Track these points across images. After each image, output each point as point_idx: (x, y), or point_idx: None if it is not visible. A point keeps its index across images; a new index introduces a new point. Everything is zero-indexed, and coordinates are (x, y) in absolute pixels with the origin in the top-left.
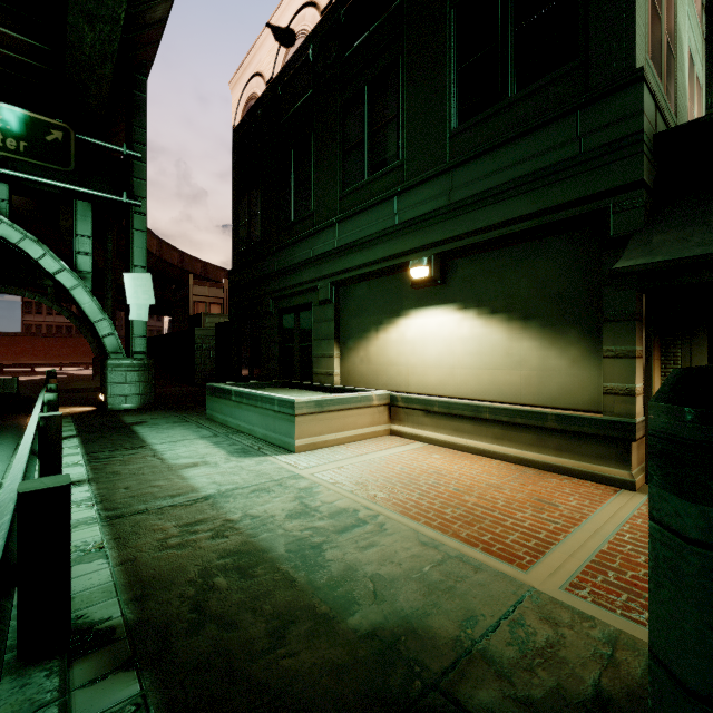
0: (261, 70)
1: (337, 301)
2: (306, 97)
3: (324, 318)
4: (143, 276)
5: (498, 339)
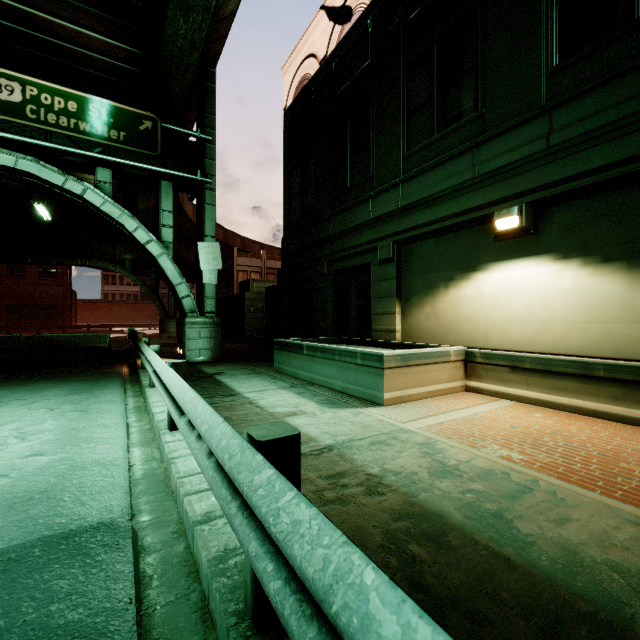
0: (314, 51)
1: (398, 259)
2: (364, 67)
3: (385, 276)
4: (213, 245)
5: (613, 289)
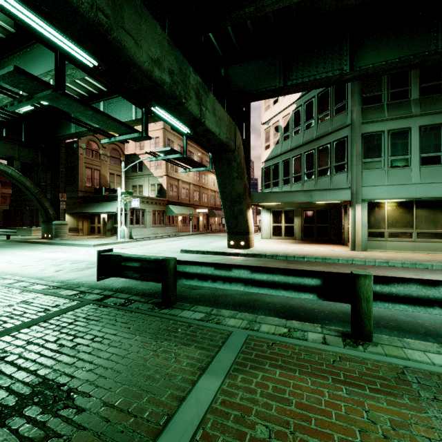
0: None
1: None
2: None
3: None
4: None
5: (69, 218)
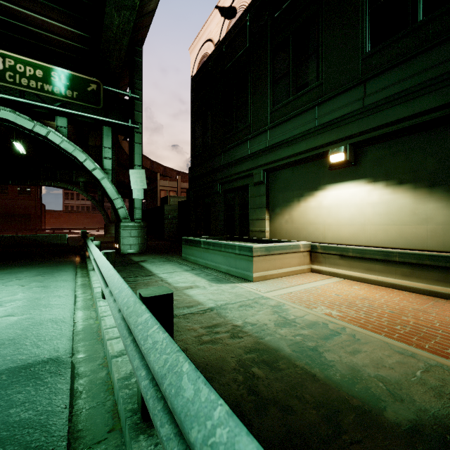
0: (211, 37)
1: (267, 182)
2: (244, 49)
3: (258, 194)
4: (140, 171)
5: (405, 202)
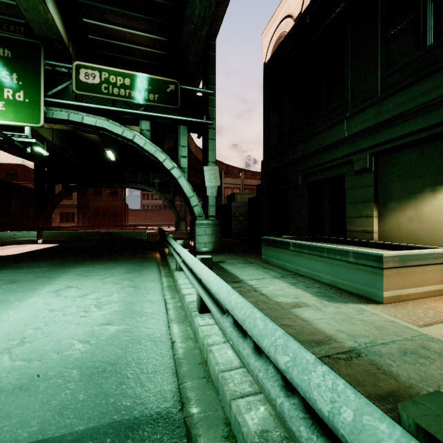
0: (289, 13)
1: (375, 169)
2: (338, 10)
3: (360, 184)
4: (213, 168)
5: None
